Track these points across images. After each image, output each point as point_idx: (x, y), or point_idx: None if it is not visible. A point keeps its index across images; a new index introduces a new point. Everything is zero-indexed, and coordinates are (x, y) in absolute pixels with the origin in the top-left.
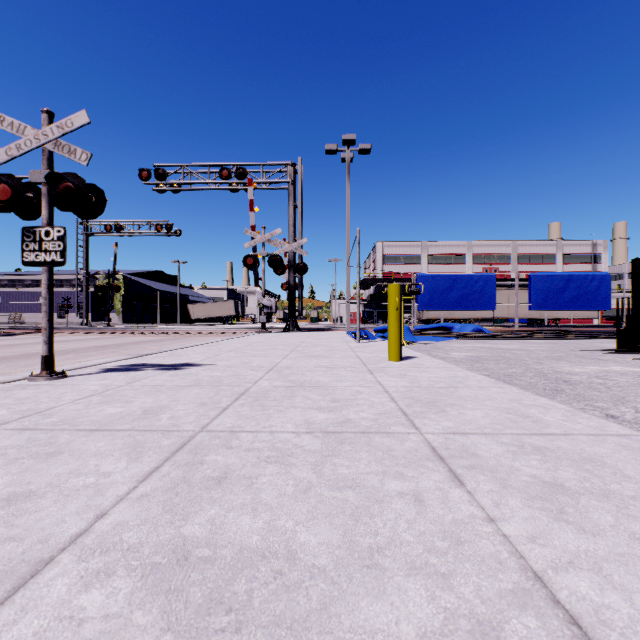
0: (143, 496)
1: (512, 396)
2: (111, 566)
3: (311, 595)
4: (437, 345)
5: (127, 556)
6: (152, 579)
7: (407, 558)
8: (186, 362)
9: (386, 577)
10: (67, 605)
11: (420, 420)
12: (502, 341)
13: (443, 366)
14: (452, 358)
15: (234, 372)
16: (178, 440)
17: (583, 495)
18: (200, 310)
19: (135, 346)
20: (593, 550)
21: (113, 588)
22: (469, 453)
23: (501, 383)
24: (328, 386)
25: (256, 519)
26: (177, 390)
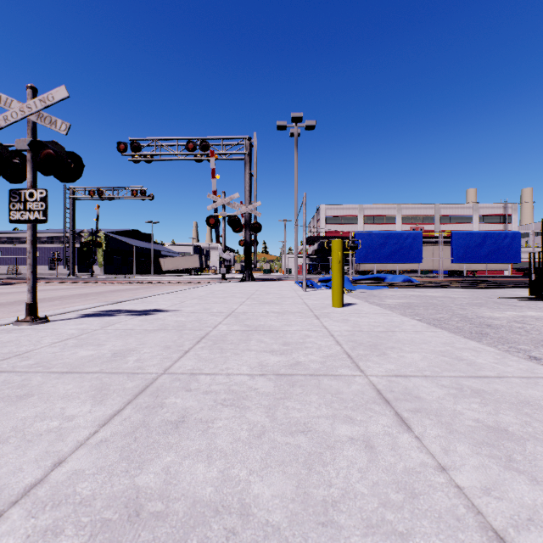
0: (102, 441)
1: (445, 340)
2: (60, 523)
3: None
4: (373, 293)
5: (78, 511)
6: (100, 539)
7: (362, 514)
8: (155, 308)
9: (342, 537)
10: None
11: (364, 363)
12: (428, 289)
13: (380, 312)
14: (387, 304)
15: (197, 317)
16: (141, 382)
17: (528, 441)
18: (170, 263)
19: (113, 294)
20: None
21: None
22: (412, 396)
23: (433, 327)
24: (279, 330)
25: (210, 467)
26: (145, 334)
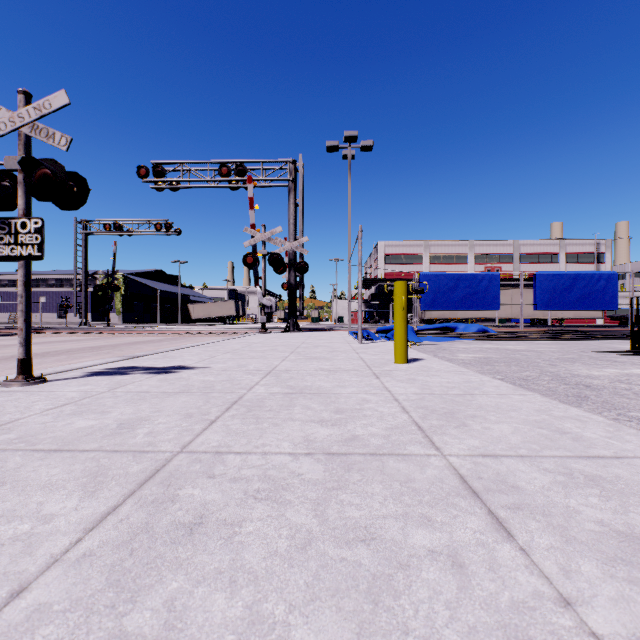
0: (85, 556)
1: (538, 405)
2: None
3: None
4: (442, 346)
5: None
6: None
7: None
8: (179, 365)
9: None
10: None
11: (439, 437)
12: (508, 342)
13: (454, 369)
14: (460, 360)
15: (228, 376)
16: (150, 465)
17: None
18: (201, 310)
19: (131, 347)
20: None
21: None
22: (508, 485)
23: (522, 389)
24: (331, 393)
25: (233, 600)
26: (162, 398)
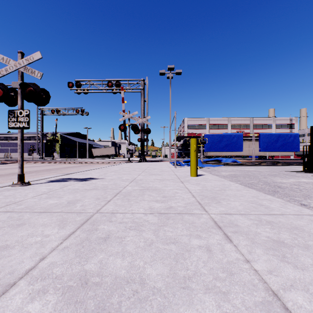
0: (65, 248)
1: (253, 194)
2: (46, 287)
3: (153, 305)
4: (214, 169)
5: (55, 282)
6: (67, 295)
7: (204, 283)
8: (90, 177)
9: (193, 294)
10: (20, 310)
11: (208, 207)
12: (246, 167)
13: (218, 179)
14: (222, 175)
15: (114, 182)
16: (84, 217)
17: (294, 247)
18: (98, 151)
19: (65, 169)
20: (303, 278)
21: (46, 300)
22: (233, 224)
23: (247, 188)
24: (161, 189)
25: (124, 260)
26: (85, 191)
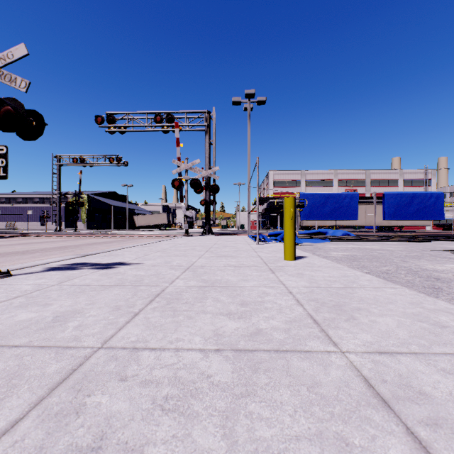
0: None
1: (410, 298)
2: None
3: None
4: (317, 246)
5: None
6: None
7: None
8: (119, 261)
9: None
10: None
11: (334, 331)
12: (365, 243)
13: (331, 265)
14: (333, 257)
15: (156, 271)
16: (68, 364)
17: None
18: (142, 220)
19: (89, 246)
20: None
21: None
22: (415, 391)
23: (390, 283)
24: (236, 286)
25: None
26: (99, 290)
